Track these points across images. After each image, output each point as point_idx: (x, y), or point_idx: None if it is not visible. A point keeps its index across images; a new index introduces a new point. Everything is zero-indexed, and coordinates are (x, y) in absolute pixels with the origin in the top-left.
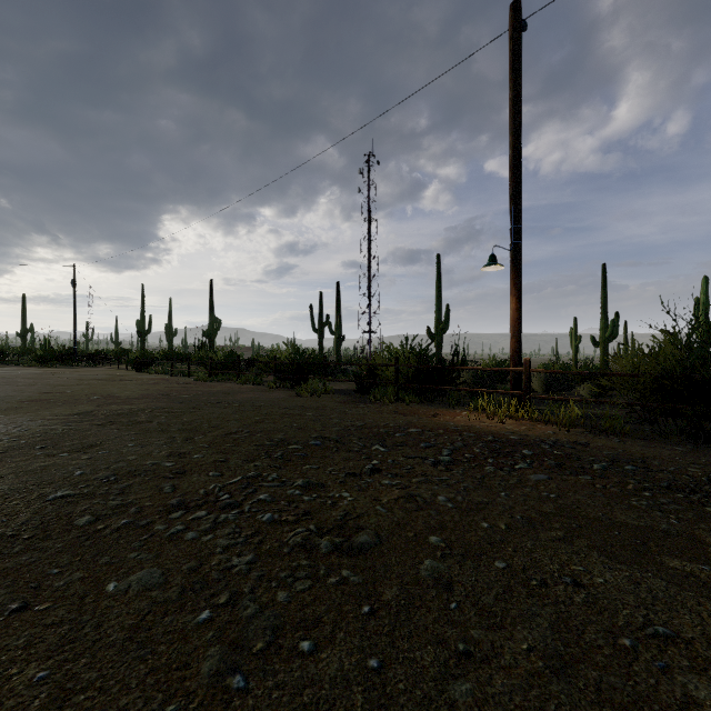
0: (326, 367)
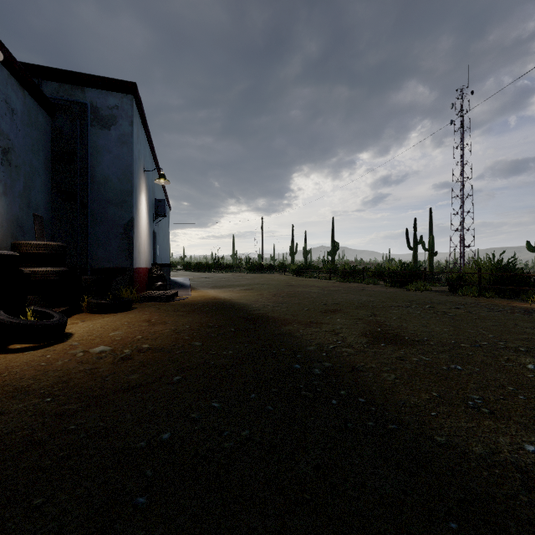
0: (425, 274)
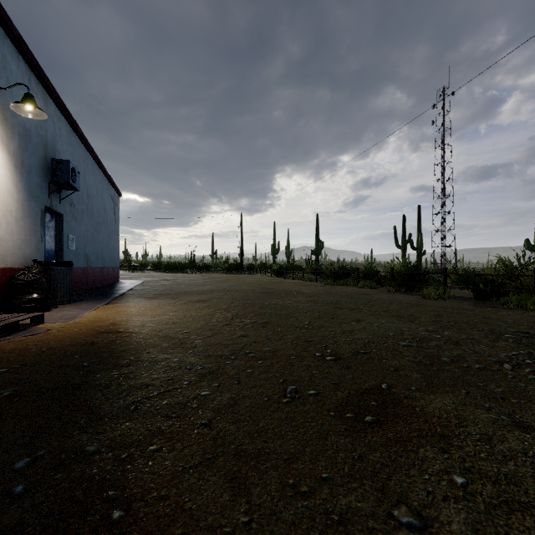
0: (445, 276)
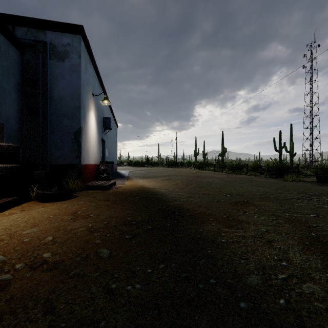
0: (298, 169)
